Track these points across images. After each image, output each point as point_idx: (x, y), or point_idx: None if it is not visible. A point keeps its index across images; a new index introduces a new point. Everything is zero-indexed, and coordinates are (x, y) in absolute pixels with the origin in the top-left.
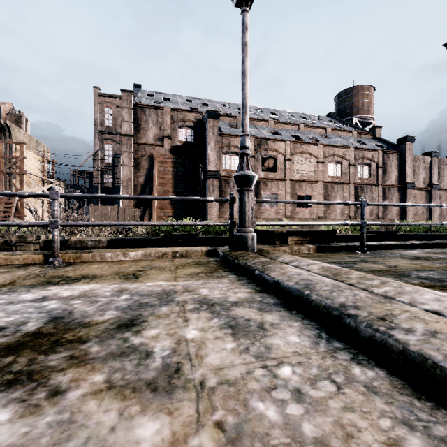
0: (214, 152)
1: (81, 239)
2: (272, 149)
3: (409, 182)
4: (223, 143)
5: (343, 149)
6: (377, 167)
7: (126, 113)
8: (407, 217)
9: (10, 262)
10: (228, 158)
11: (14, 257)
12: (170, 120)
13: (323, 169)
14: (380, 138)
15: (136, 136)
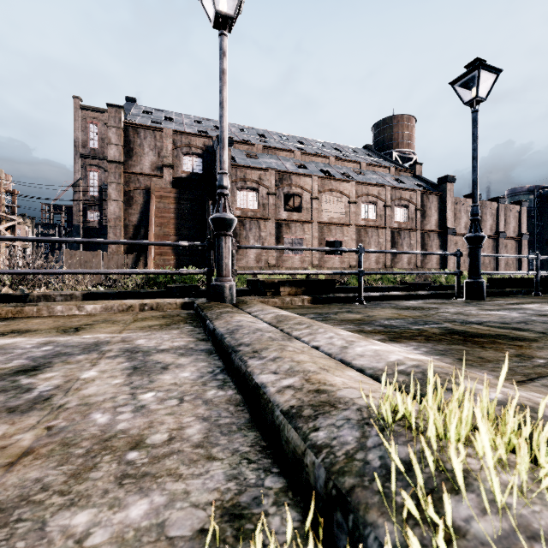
0: None
1: (46, 294)
2: (296, 185)
3: (450, 227)
4: (237, 176)
5: (378, 188)
6: (416, 210)
7: (113, 134)
8: (448, 267)
9: None
10: (244, 194)
11: None
12: (172, 145)
13: (355, 210)
14: (421, 177)
15: (127, 163)
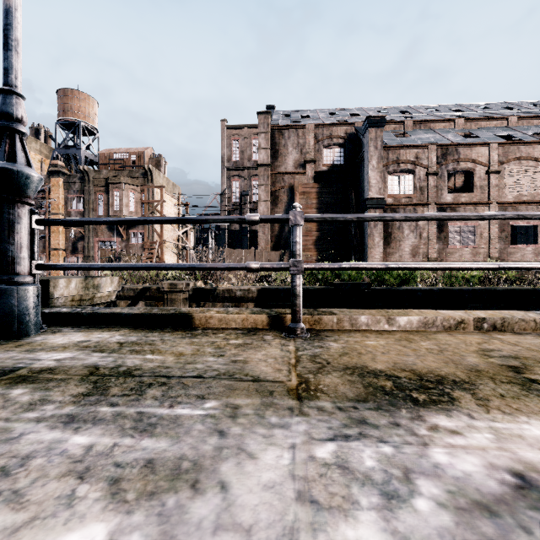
0: (377, 173)
1: (229, 288)
2: (465, 158)
3: None
4: (388, 159)
5: None
6: None
7: (262, 139)
8: None
9: (225, 325)
10: (396, 179)
11: (229, 317)
12: (314, 140)
13: None
14: None
15: (273, 165)
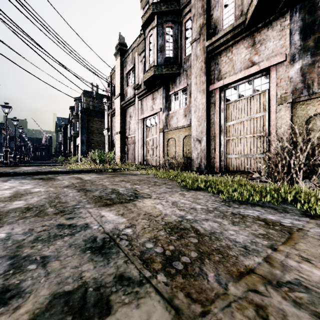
0: None
1: None
2: None
3: None
4: None
5: None
6: None
7: None
8: None
9: None
10: None
11: None
12: None
13: None
14: None
15: None
